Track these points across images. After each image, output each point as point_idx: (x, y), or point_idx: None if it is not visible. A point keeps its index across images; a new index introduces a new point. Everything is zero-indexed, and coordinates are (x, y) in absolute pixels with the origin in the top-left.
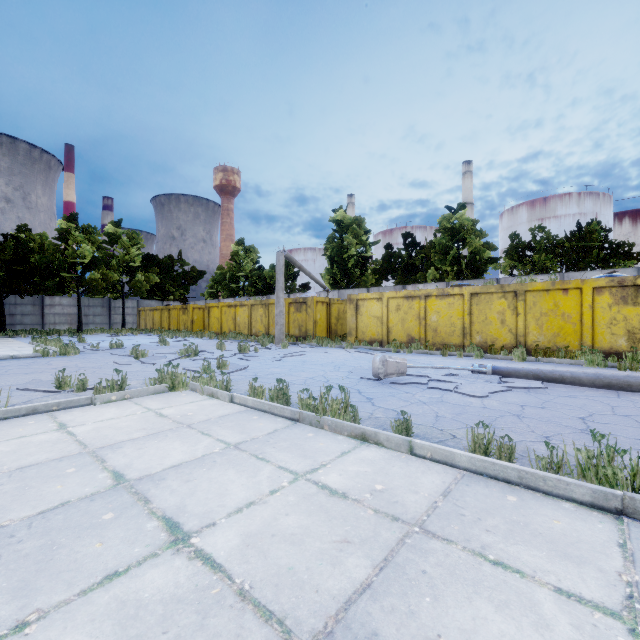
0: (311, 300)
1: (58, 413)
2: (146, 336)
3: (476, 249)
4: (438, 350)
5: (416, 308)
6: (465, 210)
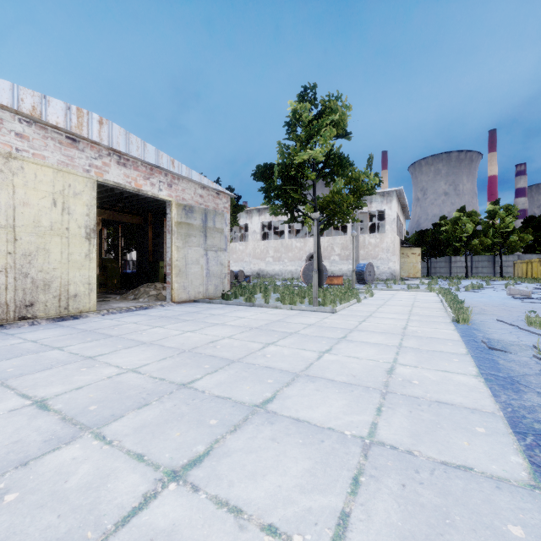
0: None
1: (400, 291)
2: (503, 282)
3: None
4: None
5: None
6: None
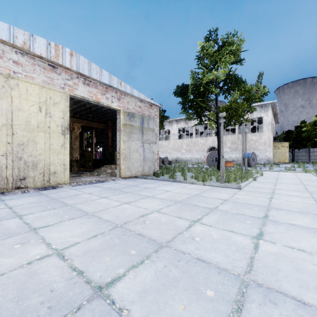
0: None
1: (280, 172)
2: None
3: None
4: None
5: None
6: None
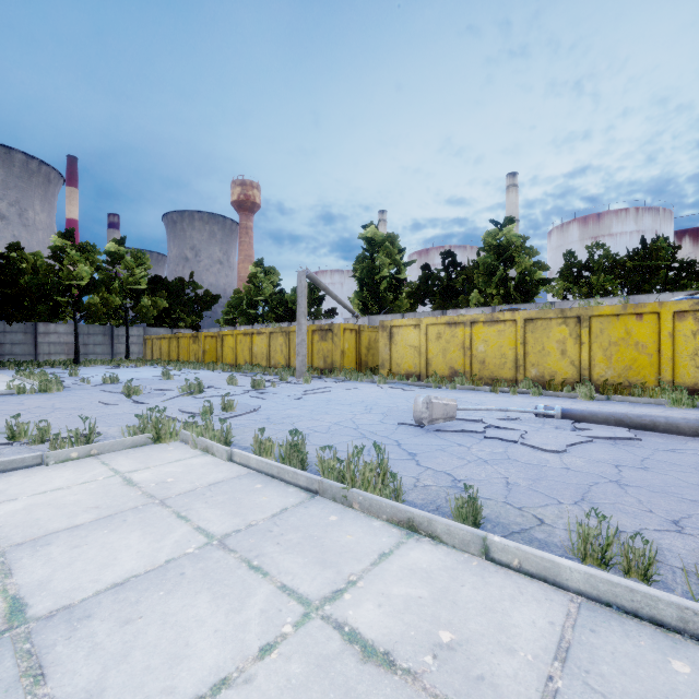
0: (338, 327)
1: None
2: (151, 368)
3: (525, 269)
4: (486, 385)
5: (460, 336)
6: (513, 225)
